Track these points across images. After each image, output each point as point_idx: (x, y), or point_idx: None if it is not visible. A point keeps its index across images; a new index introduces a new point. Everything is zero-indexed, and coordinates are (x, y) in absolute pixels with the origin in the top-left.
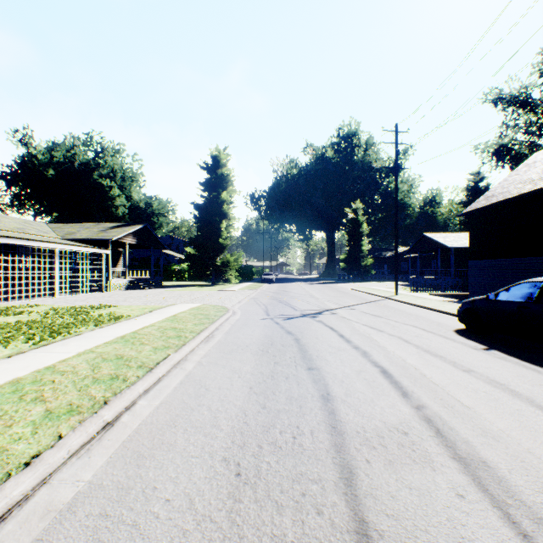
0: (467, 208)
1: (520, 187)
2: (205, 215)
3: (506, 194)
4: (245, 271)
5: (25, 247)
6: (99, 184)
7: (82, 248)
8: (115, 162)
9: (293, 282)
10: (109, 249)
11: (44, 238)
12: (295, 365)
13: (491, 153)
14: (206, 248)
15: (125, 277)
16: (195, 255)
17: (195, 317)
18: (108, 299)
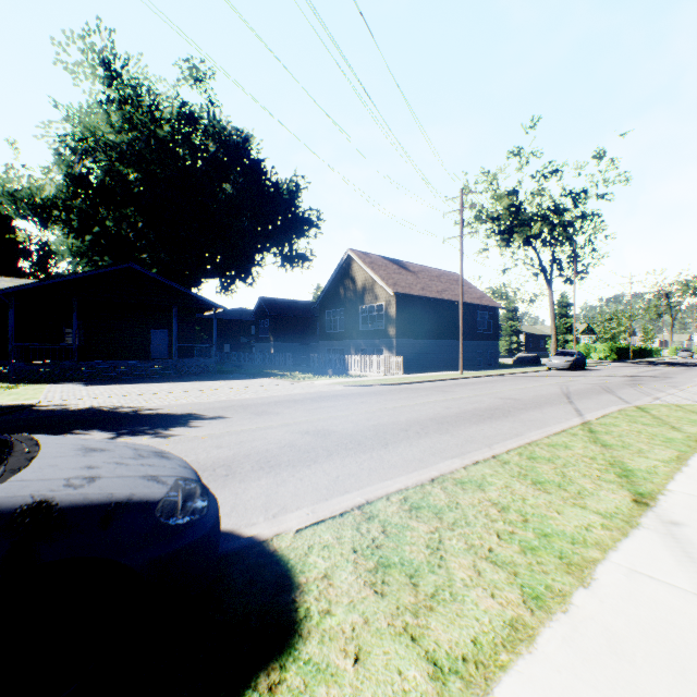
0: (390, 287)
1: (422, 291)
2: None
3: (419, 292)
4: None
5: None
6: None
7: None
8: None
9: None
10: None
11: None
12: (668, 373)
13: (75, 135)
14: None
15: None
16: None
17: None
18: None
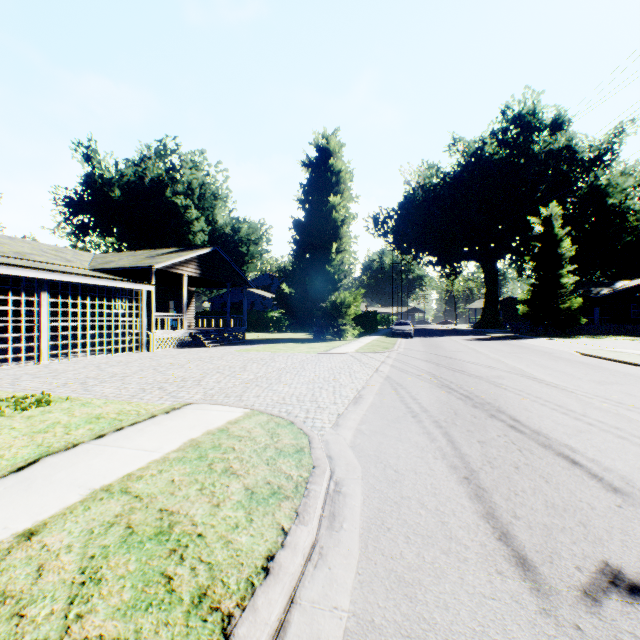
0: None
1: None
2: (306, 234)
3: None
4: (366, 320)
5: (33, 282)
6: (172, 204)
7: (96, 279)
8: (195, 176)
9: (440, 335)
10: (149, 284)
11: (34, 264)
12: None
13: None
14: (307, 284)
15: (182, 328)
16: (292, 295)
17: (38, 637)
18: (102, 373)
